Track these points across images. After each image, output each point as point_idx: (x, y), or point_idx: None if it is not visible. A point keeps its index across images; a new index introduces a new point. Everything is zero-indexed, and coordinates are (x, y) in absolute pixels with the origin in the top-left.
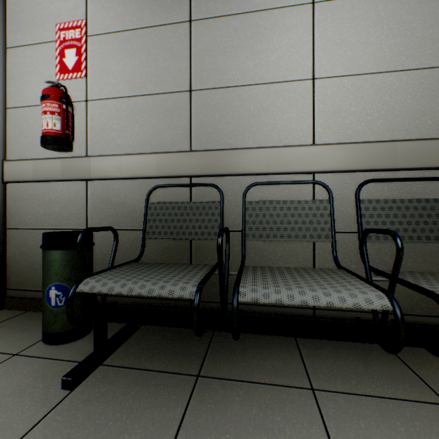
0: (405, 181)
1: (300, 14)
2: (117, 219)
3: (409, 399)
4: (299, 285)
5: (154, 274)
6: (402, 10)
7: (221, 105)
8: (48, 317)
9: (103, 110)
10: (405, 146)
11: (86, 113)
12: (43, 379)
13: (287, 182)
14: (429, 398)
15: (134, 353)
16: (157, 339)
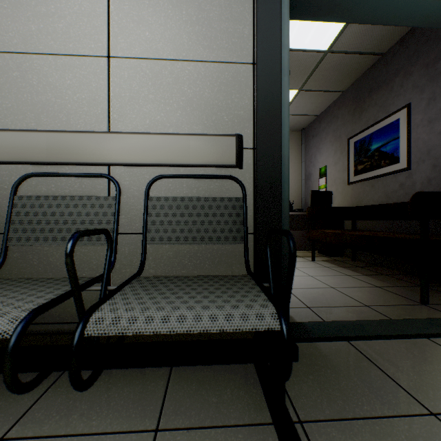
0: (196, 178)
1: None
2: None
3: (118, 431)
4: None
5: None
6: None
7: None
8: None
9: None
10: (198, 141)
11: None
12: None
13: (70, 174)
14: (145, 424)
15: None
16: None
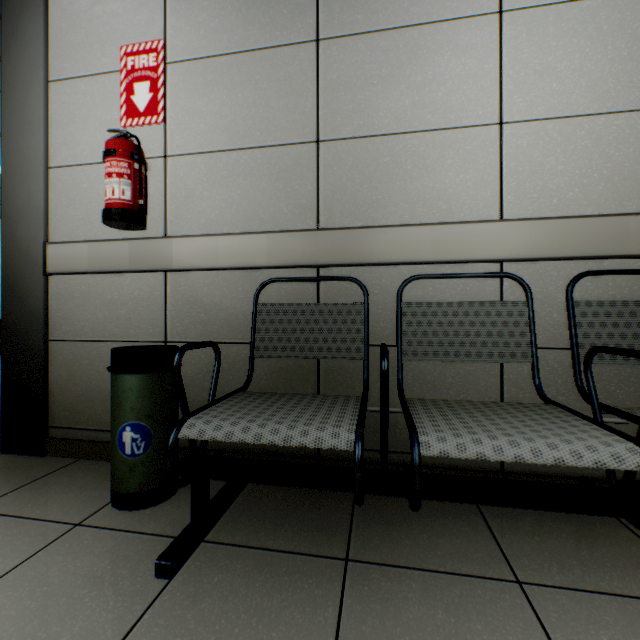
0: None
1: (481, 28)
2: (210, 328)
3: None
4: (505, 431)
5: (282, 411)
6: (636, 22)
7: (363, 163)
8: (120, 470)
9: (189, 169)
10: None
11: (165, 174)
12: (125, 562)
13: (463, 275)
14: None
15: (247, 524)
16: (275, 502)
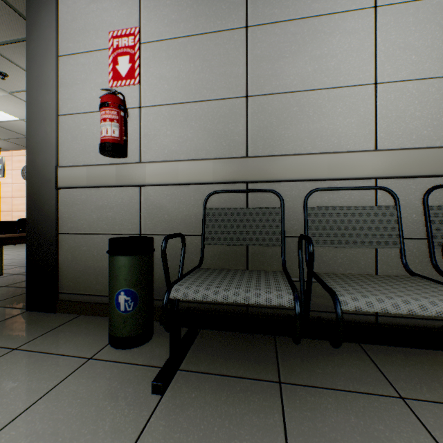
0: None
1: (362, 18)
2: (171, 225)
3: None
4: (396, 294)
5: (235, 280)
6: None
7: (278, 111)
8: (117, 321)
9: (156, 116)
10: None
11: (140, 119)
12: (129, 383)
13: (350, 188)
14: None
15: (206, 358)
16: (221, 344)
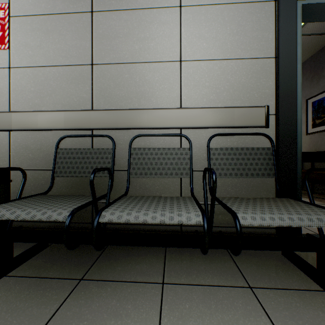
0: (239, 135)
1: (172, 13)
2: (35, 162)
3: (227, 285)
4: (148, 209)
5: (47, 203)
6: (239, 17)
7: (115, 77)
8: None
9: (23, 75)
10: (240, 111)
11: (9, 77)
12: None
13: (161, 135)
14: (240, 283)
15: (37, 265)
16: (60, 253)
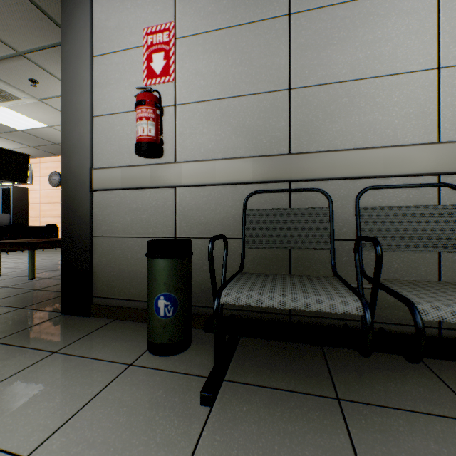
0: None
1: None
2: (208, 227)
3: None
4: None
5: (287, 285)
6: None
7: (325, 103)
8: (156, 327)
9: (192, 114)
10: None
11: (175, 118)
12: (174, 393)
13: (410, 186)
14: None
15: (251, 369)
16: (265, 354)
